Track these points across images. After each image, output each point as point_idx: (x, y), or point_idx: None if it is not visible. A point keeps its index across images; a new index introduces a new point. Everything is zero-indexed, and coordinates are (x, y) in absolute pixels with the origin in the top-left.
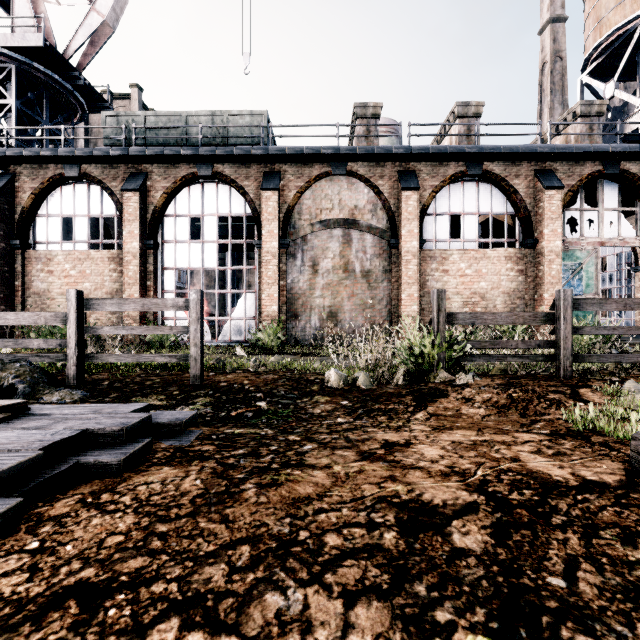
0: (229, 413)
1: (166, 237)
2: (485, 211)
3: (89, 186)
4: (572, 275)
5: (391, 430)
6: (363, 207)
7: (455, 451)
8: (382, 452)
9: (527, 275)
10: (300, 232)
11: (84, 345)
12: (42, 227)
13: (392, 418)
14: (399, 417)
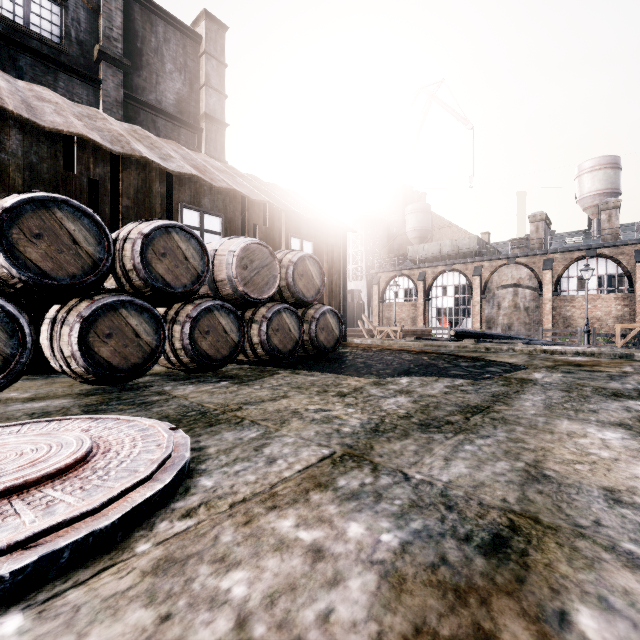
0: None
1: (432, 295)
2: (602, 273)
3: (404, 277)
4: None
5: None
6: (524, 278)
7: None
8: None
9: (629, 308)
10: (491, 291)
11: None
12: (388, 294)
13: None
14: None
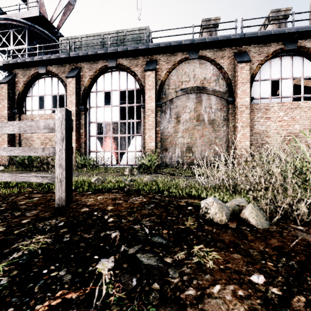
0: None
1: (91, 104)
2: (298, 75)
3: (52, 78)
4: None
5: None
6: (209, 78)
7: None
8: None
9: None
10: (168, 97)
11: None
12: (29, 102)
13: None
14: None
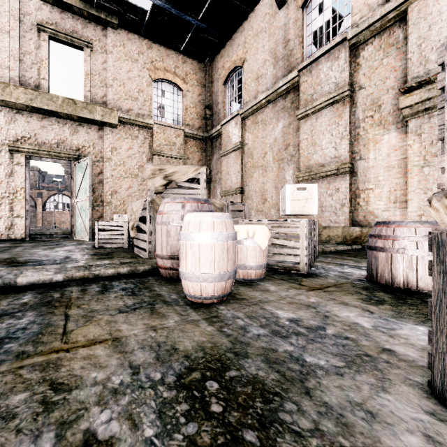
0: None
1: None
2: (65, 202)
3: None
4: None
5: None
6: None
7: None
8: None
9: None
10: None
11: None
12: None
13: None
14: None
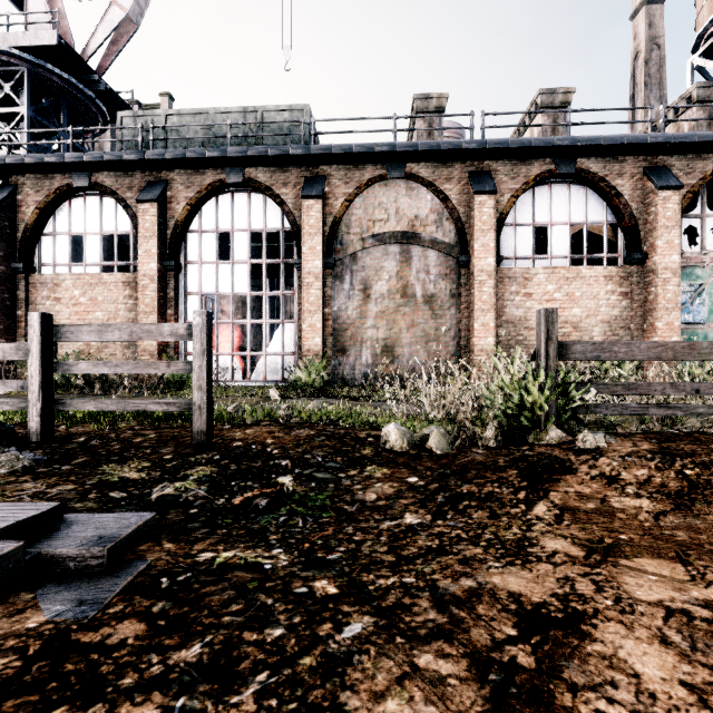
0: (231, 499)
1: (190, 257)
2: (578, 220)
3: (101, 198)
4: (691, 299)
5: (510, 555)
6: (425, 217)
7: (706, 659)
8: (530, 662)
9: (633, 299)
10: (348, 249)
11: (53, 388)
12: (48, 247)
13: (496, 515)
14: (508, 513)
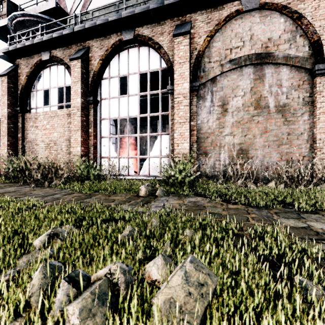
0: None
1: (103, 95)
2: None
3: (57, 66)
4: None
5: None
6: (278, 38)
7: None
8: None
9: None
10: (209, 74)
11: None
12: (34, 98)
13: None
14: None
